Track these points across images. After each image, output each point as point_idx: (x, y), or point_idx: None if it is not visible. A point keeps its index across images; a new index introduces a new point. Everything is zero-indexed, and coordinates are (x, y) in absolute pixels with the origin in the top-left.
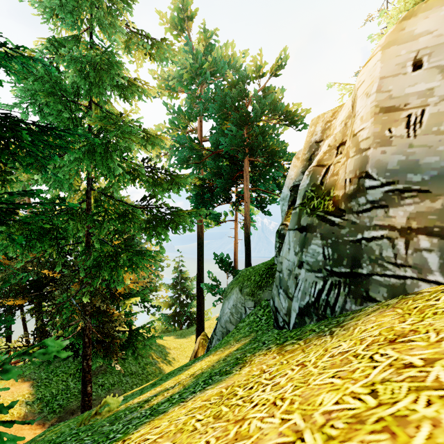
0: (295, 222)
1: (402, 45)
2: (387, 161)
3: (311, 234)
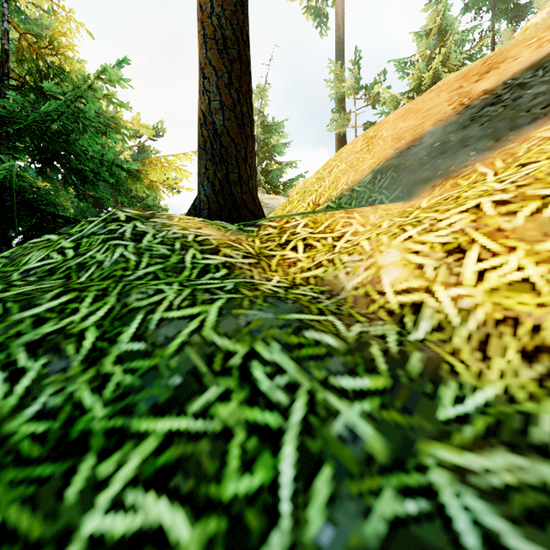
0: None
1: None
2: None
3: None
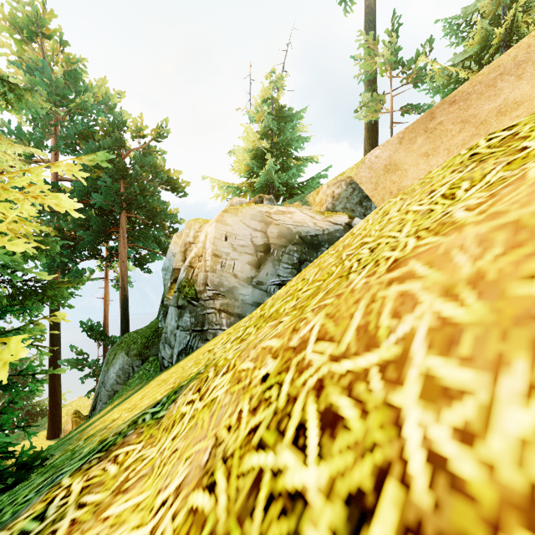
0: (175, 302)
1: (223, 225)
2: (214, 280)
3: (184, 311)
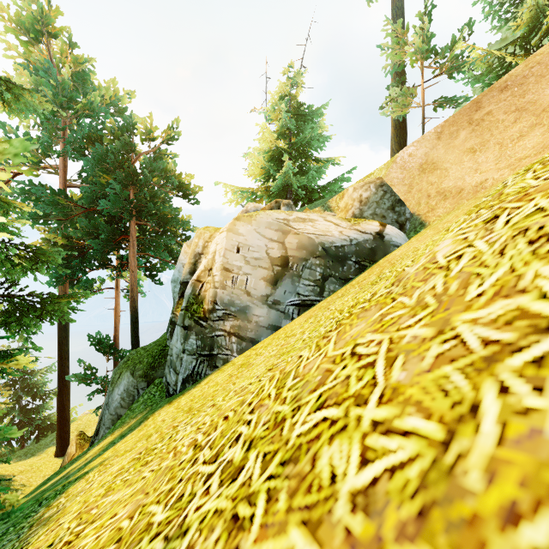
0: (181, 321)
1: (234, 234)
2: (224, 298)
3: (190, 332)
